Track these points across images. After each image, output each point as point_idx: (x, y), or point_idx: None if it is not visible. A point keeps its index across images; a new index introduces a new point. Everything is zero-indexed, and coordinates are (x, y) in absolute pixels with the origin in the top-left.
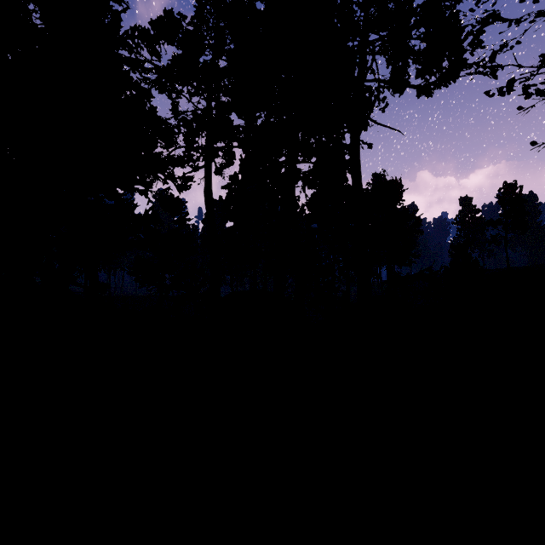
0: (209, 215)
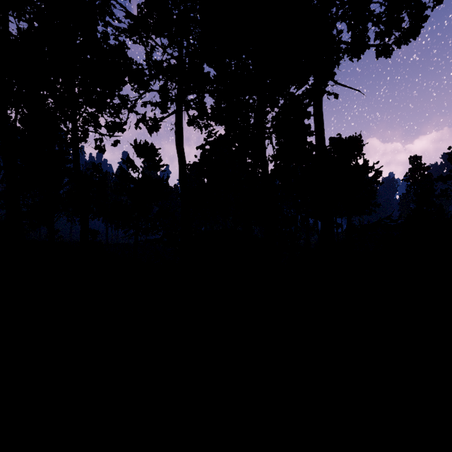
0: (179, 158)
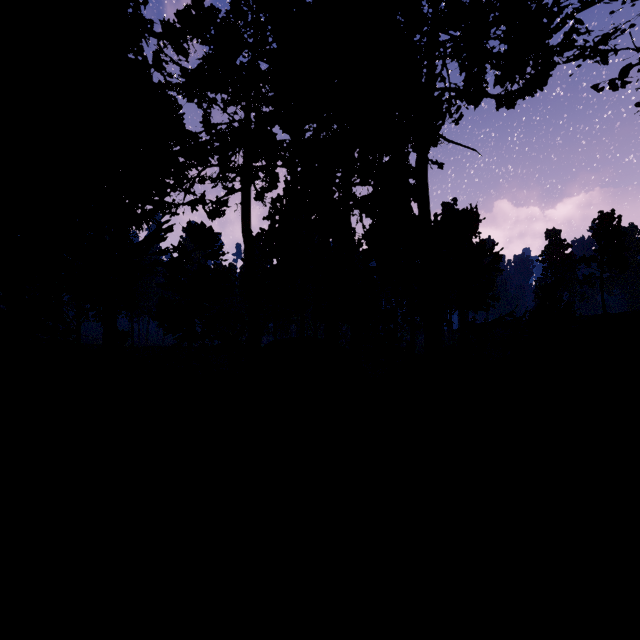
0: (247, 248)
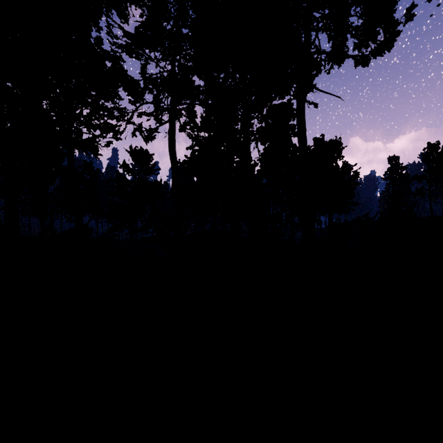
0: (172, 164)
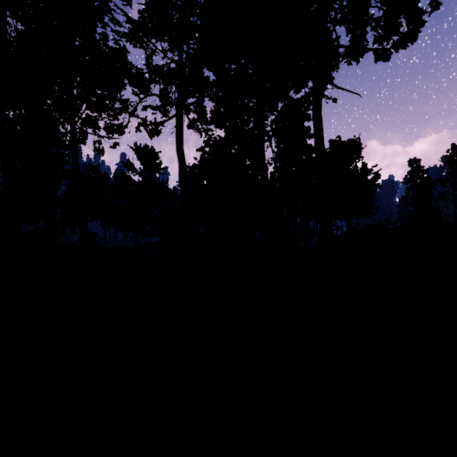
0: (180, 162)
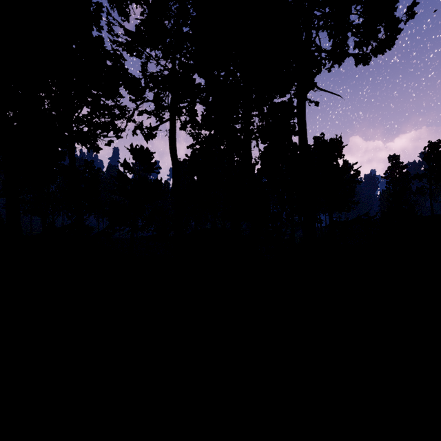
0: (173, 162)
